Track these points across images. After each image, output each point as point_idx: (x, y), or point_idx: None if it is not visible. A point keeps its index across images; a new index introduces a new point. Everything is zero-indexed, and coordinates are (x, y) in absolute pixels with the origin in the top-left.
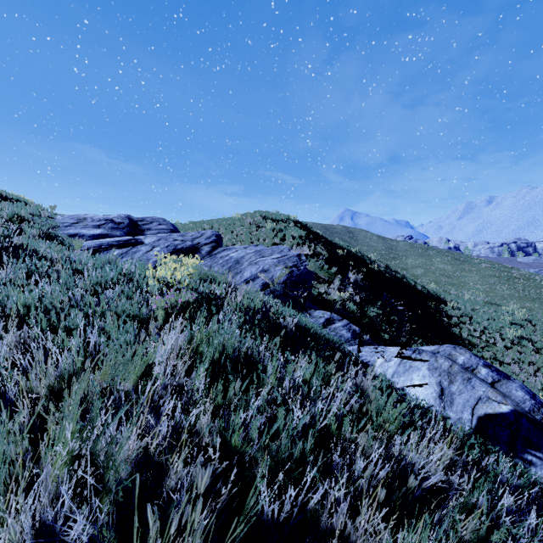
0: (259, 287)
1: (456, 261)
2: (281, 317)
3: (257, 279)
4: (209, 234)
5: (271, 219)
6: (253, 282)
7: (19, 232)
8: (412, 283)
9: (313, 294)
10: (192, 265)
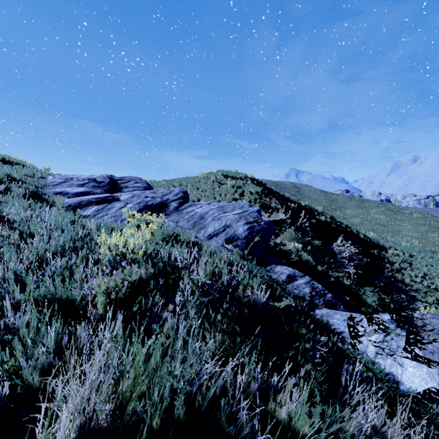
0: (222, 242)
1: (389, 212)
2: (247, 286)
3: (220, 234)
4: (177, 191)
5: (231, 177)
6: (216, 238)
7: (7, 191)
8: (355, 232)
9: (270, 245)
10: (149, 230)
